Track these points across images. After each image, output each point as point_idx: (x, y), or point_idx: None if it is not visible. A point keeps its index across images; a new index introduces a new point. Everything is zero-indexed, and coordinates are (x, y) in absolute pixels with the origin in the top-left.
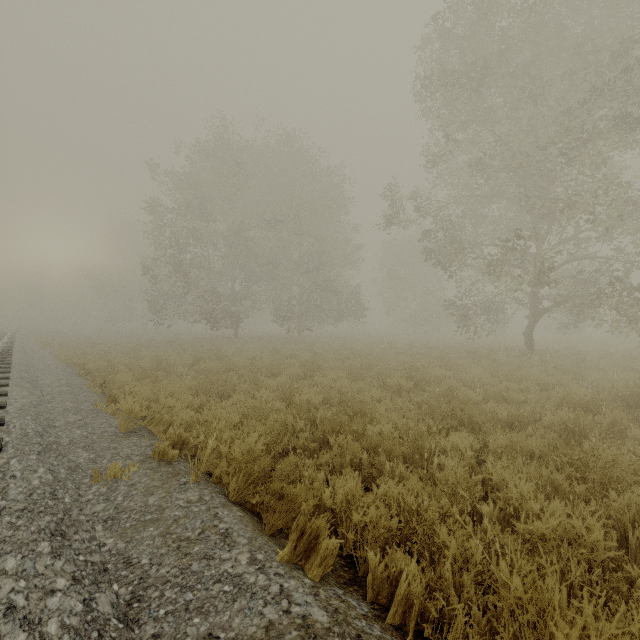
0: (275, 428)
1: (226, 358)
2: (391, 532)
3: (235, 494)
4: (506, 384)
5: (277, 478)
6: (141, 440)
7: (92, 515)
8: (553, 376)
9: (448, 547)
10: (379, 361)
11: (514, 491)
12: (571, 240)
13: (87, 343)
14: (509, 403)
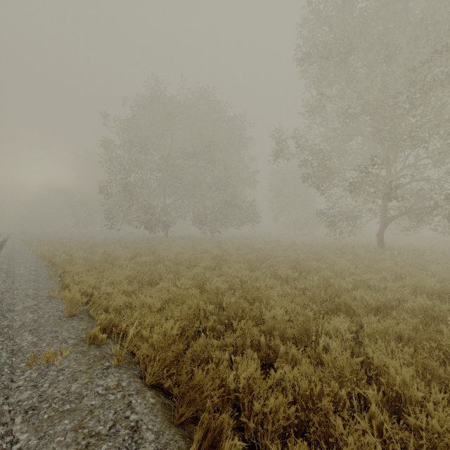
0: (189, 313)
1: (157, 253)
2: (289, 420)
3: (150, 378)
4: (369, 275)
5: (188, 362)
6: (80, 323)
7: (16, 404)
8: (404, 268)
9: (344, 440)
10: (270, 255)
11: (398, 379)
12: (412, 166)
13: (59, 242)
14: (372, 289)
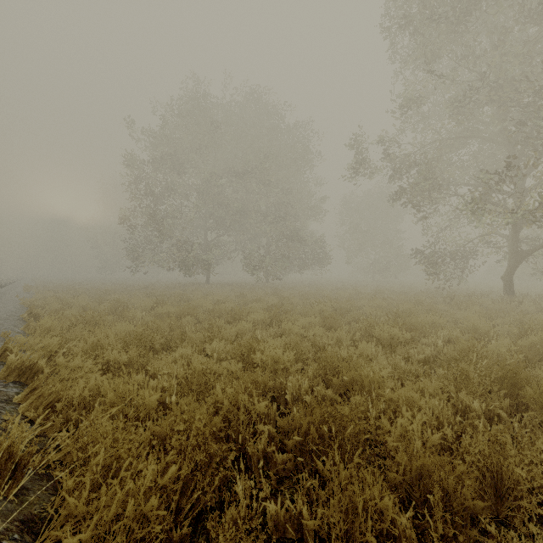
0: (212, 425)
1: (186, 302)
2: None
3: None
4: (541, 337)
5: None
6: None
7: None
8: None
9: None
10: (351, 306)
11: None
12: None
13: (69, 288)
14: None
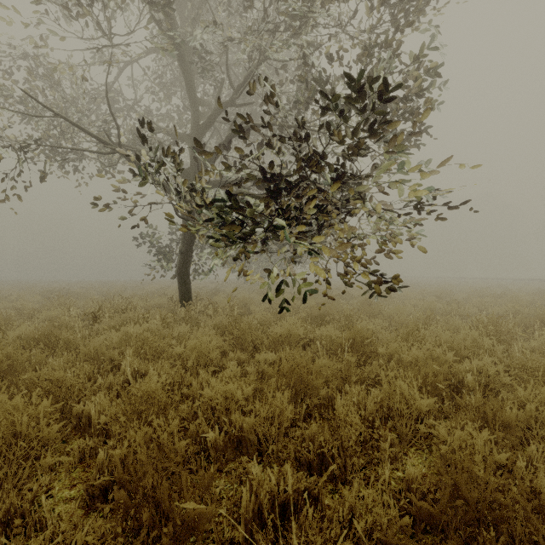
0: None
1: None
2: None
3: None
4: None
5: None
6: None
7: None
8: None
9: None
10: None
11: None
12: None
13: None
14: None
